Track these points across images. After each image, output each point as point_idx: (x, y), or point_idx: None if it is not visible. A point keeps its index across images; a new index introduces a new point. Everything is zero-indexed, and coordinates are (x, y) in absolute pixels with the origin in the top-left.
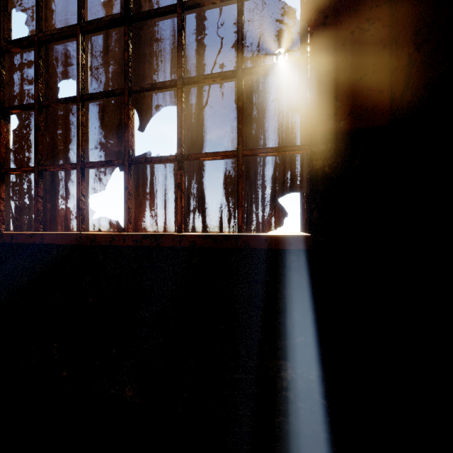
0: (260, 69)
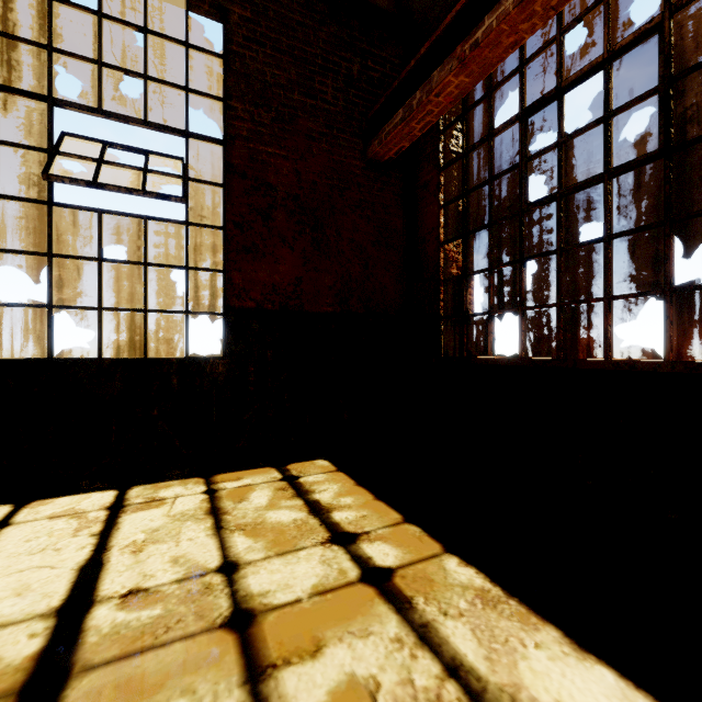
0: None
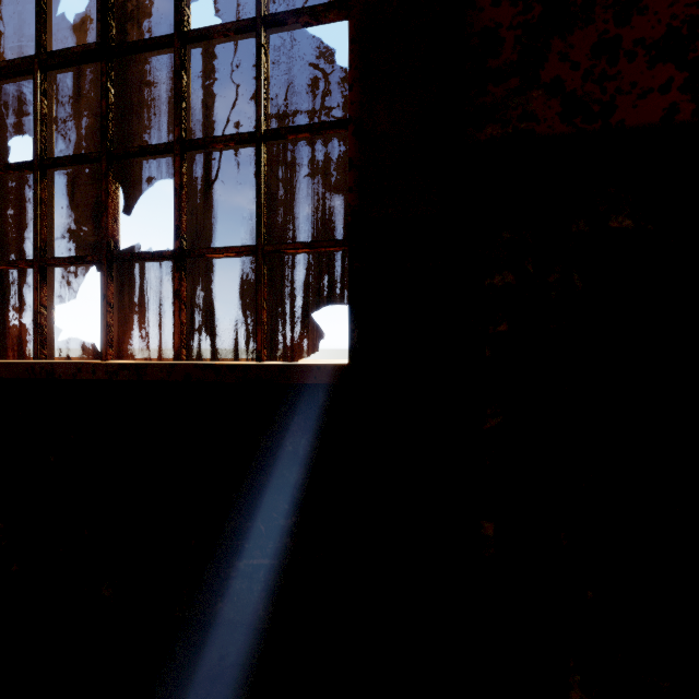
0: (286, 132)
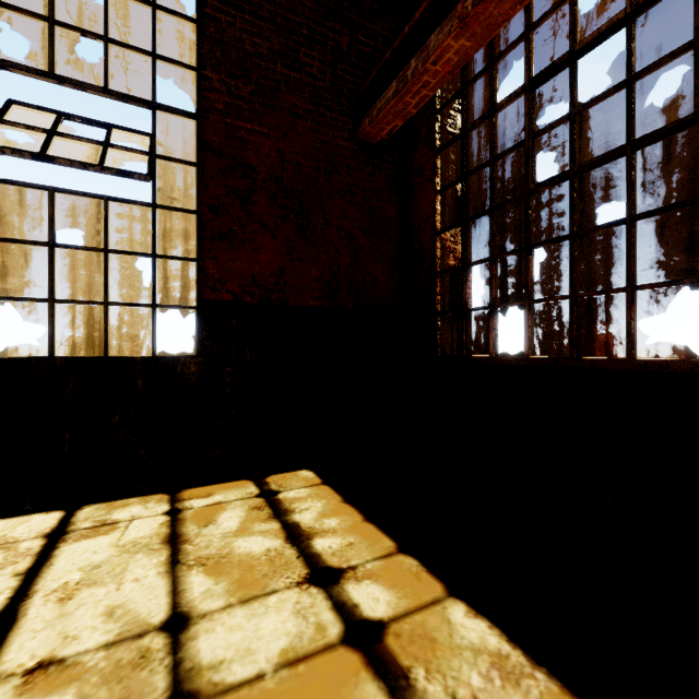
0: None
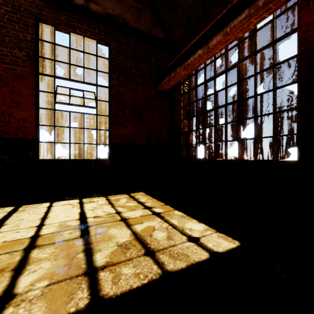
0: (280, 111)
